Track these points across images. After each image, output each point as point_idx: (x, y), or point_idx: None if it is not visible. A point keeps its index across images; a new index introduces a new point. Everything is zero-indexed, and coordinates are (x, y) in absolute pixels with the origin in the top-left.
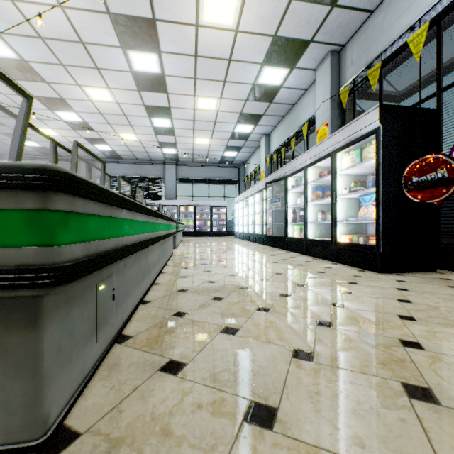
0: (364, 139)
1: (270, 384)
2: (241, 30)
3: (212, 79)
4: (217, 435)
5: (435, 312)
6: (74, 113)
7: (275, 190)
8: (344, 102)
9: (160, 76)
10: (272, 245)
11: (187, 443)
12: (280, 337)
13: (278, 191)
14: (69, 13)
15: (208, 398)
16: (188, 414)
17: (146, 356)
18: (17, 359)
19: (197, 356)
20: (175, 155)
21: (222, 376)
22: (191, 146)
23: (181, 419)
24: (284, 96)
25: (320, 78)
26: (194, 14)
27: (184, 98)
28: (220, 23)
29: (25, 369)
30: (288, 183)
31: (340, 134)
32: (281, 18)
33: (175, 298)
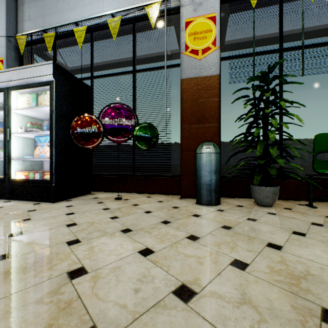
0: (40, 86)
1: None
2: None
3: None
4: None
5: (93, 227)
6: None
7: None
8: (22, 48)
9: None
10: None
11: None
12: None
13: None
14: None
15: None
16: None
17: None
18: None
19: None
20: None
21: None
22: None
23: None
24: None
25: None
26: None
27: None
28: None
29: None
30: None
31: (15, 73)
32: None
33: None
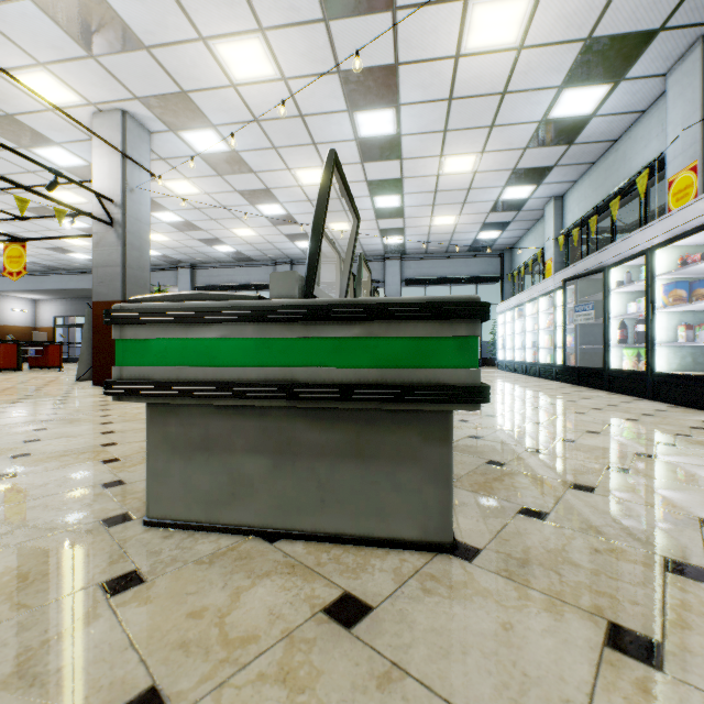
0: None
1: (682, 547)
2: (528, 45)
3: (471, 126)
4: (637, 576)
5: None
6: (278, 204)
7: (581, 290)
8: None
9: (394, 138)
10: (576, 383)
11: (605, 575)
12: (668, 503)
13: (587, 292)
14: (292, 85)
15: (602, 546)
16: (587, 554)
17: (490, 499)
18: (432, 468)
19: (556, 507)
20: (400, 246)
21: (606, 530)
22: (427, 230)
23: (581, 557)
24: (596, 129)
25: (676, 87)
26: (455, 42)
27: (424, 162)
28: (493, 44)
29: (439, 478)
30: (610, 278)
31: None
32: (604, 8)
33: (472, 445)
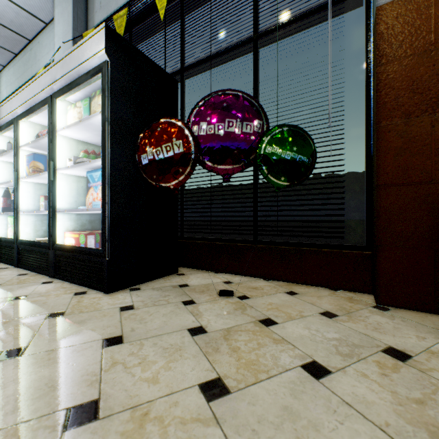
0: (89, 79)
1: None
2: None
3: None
4: None
5: None
6: None
7: None
8: None
9: None
10: None
11: None
12: None
13: None
14: None
15: None
16: None
17: None
18: None
19: None
20: None
21: None
22: None
23: None
24: (5, 12)
25: (60, 8)
26: None
27: None
28: None
29: None
30: None
31: (59, 67)
32: None
33: None
